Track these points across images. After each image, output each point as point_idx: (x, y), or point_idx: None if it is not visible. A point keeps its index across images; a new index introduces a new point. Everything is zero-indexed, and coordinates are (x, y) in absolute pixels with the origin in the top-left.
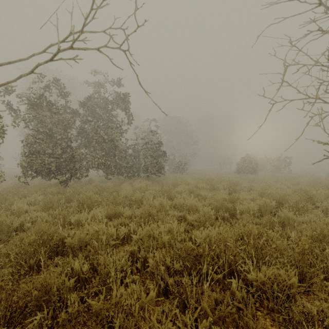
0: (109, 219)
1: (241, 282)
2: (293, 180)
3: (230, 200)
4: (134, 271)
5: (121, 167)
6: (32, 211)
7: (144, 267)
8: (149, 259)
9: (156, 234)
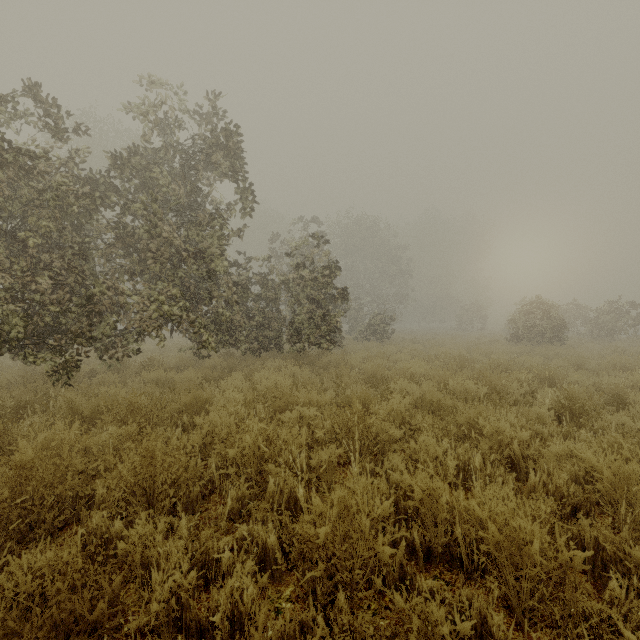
0: None
1: None
2: None
3: None
4: None
5: (233, 327)
6: None
7: None
8: None
9: None
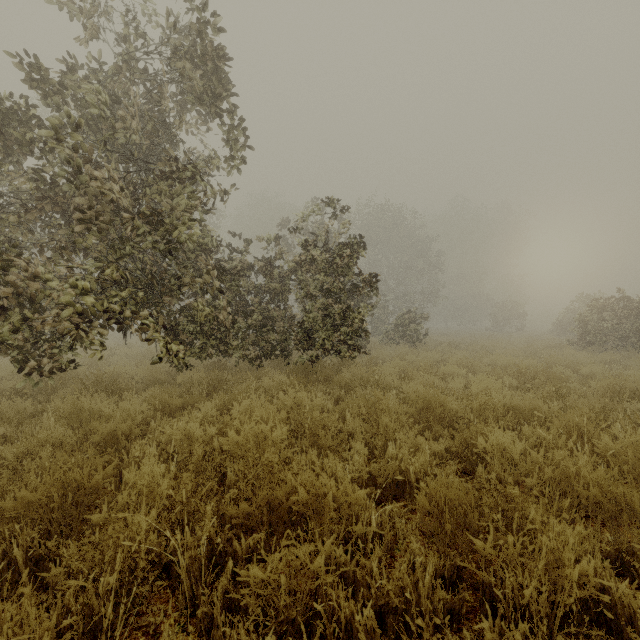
0: None
1: None
2: None
3: None
4: None
5: (223, 328)
6: None
7: None
8: None
9: None
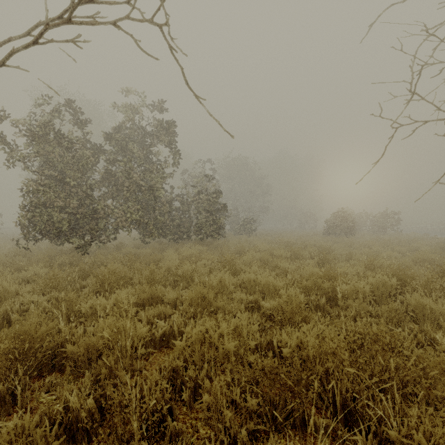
0: (141, 306)
1: (372, 438)
2: (408, 244)
3: (325, 276)
4: (177, 412)
5: (163, 226)
6: (25, 293)
7: (195, 395)
8: (203, 394)
9: (214, 339)
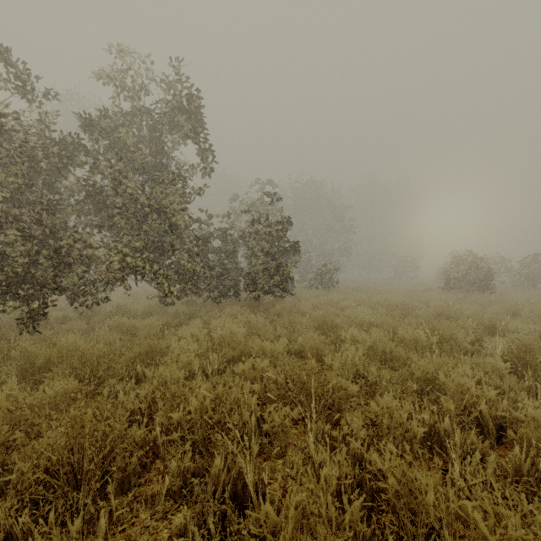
0: None
1: None
2: None
3: None
4: None
5: (195, 277)
6: None
7: None
8: None
9: None
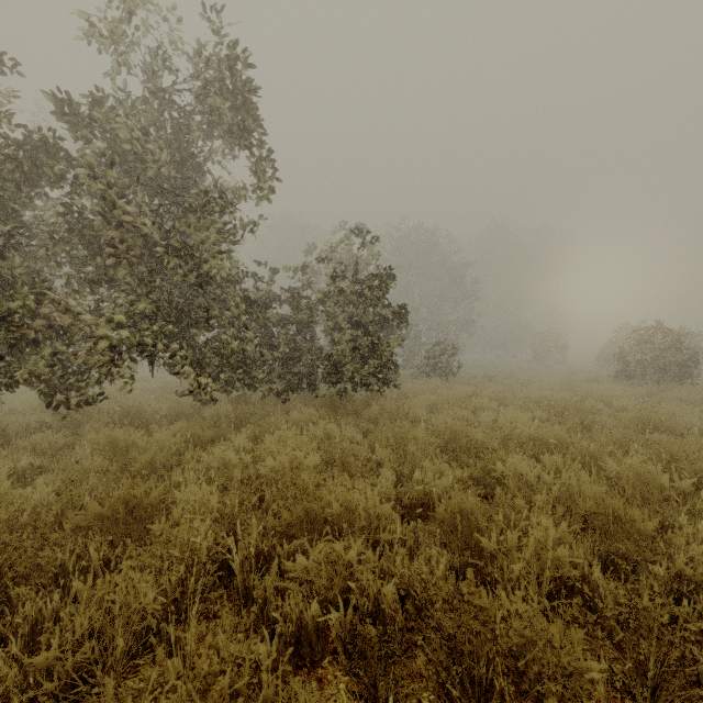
0: None
1: None
2: None
3: None
4: None
5: (249, 361)
6: None
7: None
8: None
9: None
